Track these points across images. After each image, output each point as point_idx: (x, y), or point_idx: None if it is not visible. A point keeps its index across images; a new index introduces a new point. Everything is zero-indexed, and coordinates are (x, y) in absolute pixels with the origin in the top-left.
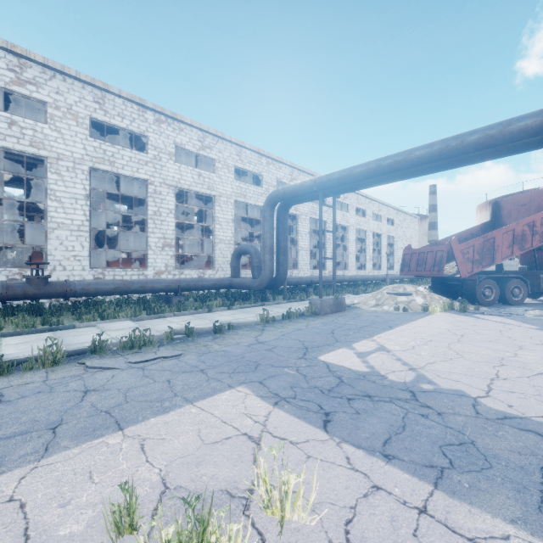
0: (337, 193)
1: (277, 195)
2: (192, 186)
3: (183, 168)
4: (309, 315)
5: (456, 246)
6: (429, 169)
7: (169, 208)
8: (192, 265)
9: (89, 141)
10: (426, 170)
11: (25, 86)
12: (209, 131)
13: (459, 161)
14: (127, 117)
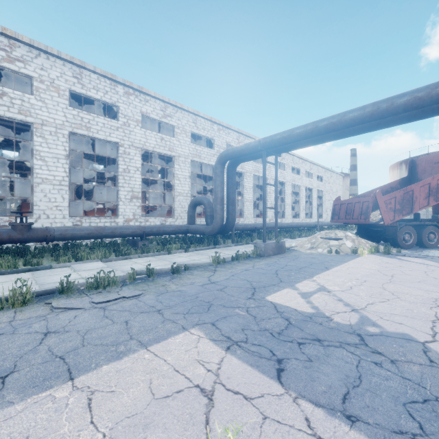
0: (278, 152)
1: (227, 154)
2: (155, 148)
3: (148, 133)
4: (254, 256)
5: (380, 197)
6: (360, 129)
7: (136, 166)
8: (156, 214)
9: (69, 109)
10: (357, 131)
11: (14, 63)
12: (169, 102)
13: (387, 122)
14: (101, 90)
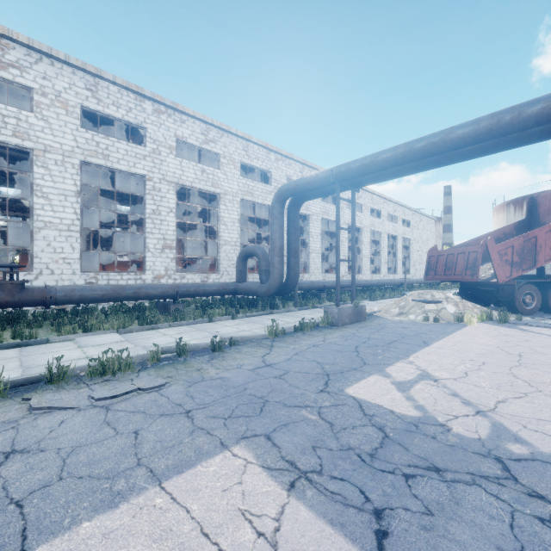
0: (356, 186)
1: (288, 189)
2: (194, 183)
3: (185, 163)
4: (325, 326)
5: (493, 246)
6: (471, 153)
7: (169, 206)
8: (195, 268)
9: (80, 132)
10: (466, 155)
11: (7, 69)
12: (213, 123)
13: (510, 142)
14: (123, 106)
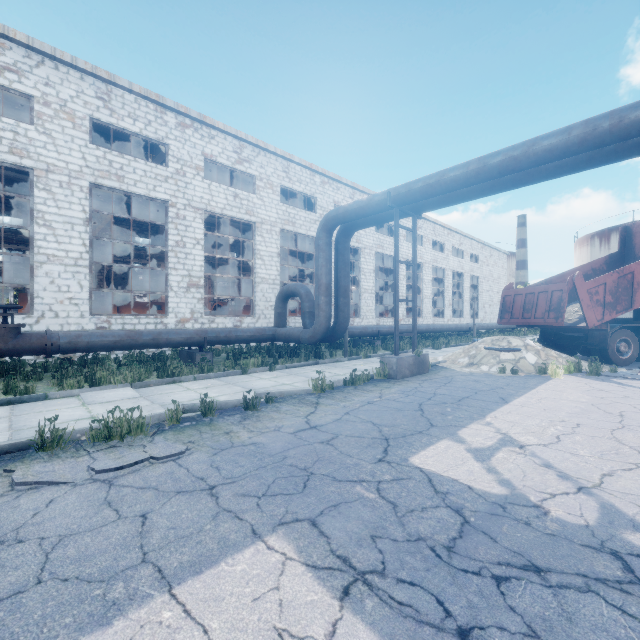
0: (418, 211)
1: (336, 216)
2: (225, 209)
3: (214, 186)
4: (380, 379)
5: (582, 284)
6: (558, 169)
7: (196, 237)
8: (227, 311)
9: (90, 148)
10: (553, 172)
11: (2, 73)
12: (247, 139)
13: (606, 155)
14: (141, 119)
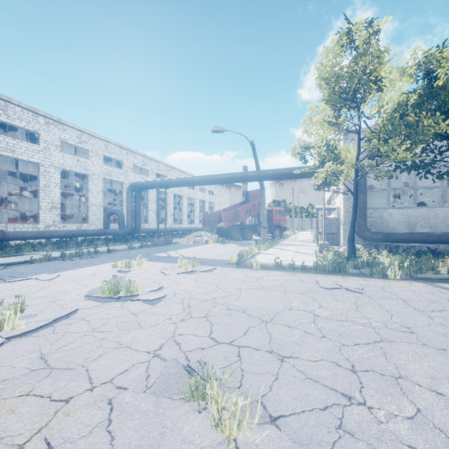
0: (167, 187)
1: (135, 185)
2: (72, 167)
3: (66, 155)
4: (152, 246)
5: (223, 214)
6: (202, 184)
7: (55, 182)
8: (68, 220)
9: None
10: (201, 184)
11: None
12: (85, 131)
13: (212, 183)
14: (24, 120)
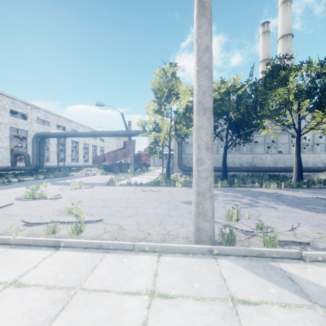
0: (65, 137)
1: (40, 134)
2: None
3: None
4: (53, 177)
5: (106, 155)
6: (91, 136)
7: None
8: None
9: None
10: (90, 136)
11: None
12: None
13: (97, 136)
14: None
